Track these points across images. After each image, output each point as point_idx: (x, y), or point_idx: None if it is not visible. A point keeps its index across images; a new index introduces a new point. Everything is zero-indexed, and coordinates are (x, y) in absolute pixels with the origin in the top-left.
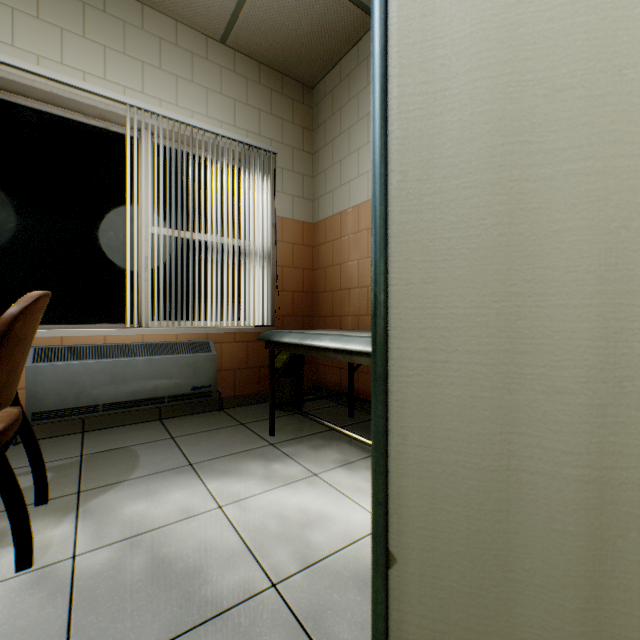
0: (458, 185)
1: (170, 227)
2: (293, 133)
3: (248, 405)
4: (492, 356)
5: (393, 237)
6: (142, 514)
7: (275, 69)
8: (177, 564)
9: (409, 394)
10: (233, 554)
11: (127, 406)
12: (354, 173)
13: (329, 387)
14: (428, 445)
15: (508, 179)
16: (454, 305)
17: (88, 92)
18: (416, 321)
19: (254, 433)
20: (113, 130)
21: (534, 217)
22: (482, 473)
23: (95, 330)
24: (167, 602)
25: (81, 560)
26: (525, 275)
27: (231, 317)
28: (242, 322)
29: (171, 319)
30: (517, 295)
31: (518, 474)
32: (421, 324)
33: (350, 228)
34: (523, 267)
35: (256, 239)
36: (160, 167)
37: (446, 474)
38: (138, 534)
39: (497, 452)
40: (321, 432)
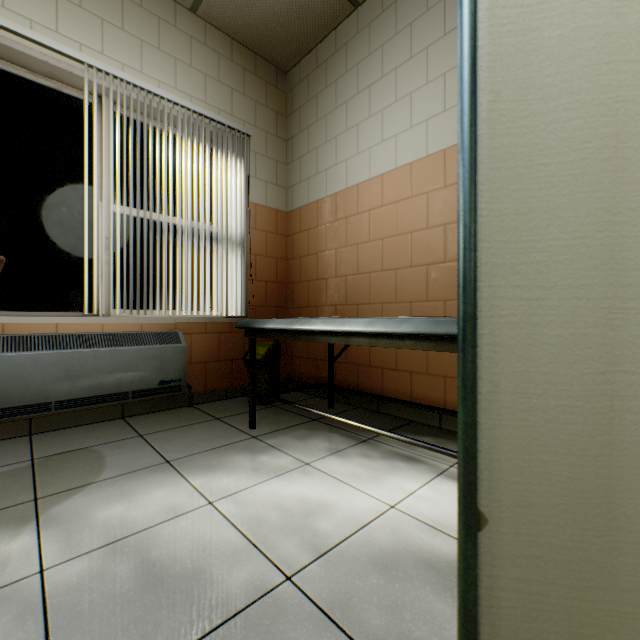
0: (557, 107)
1: (133, 206)
2: (267, 117)
3: (220, 400)
4: (596, 290)
5: (483, 163)
6: (120, 517)
7: (248, 48)
8: (173, 567)
9: (502, 336)
10: (236, 550)
11: (85, 403)
12: (332, 161)
13: (304, 379)
14: (523, 391)
15: (614, 100)
16: (552, 237)
17: (37, 43)
18: (509, 256)
19: (233, 427)
20: (66, 92)
21: (639, 142)
22: (586, 416)
23: (46, 317)
24: (169, 610)
25: (51, 574)
26: (630, 203)
27: (203, 306)
28: (214, 312)
29: (134, 307)
30: (621, 224)
31: (621, 415)
32: (515, 259)
33: (327, 217)
34: (628, 195)
35: (229, 224)
36: (124, 137)
37: (543, 421)
38: (119, 539)
39: (600, 393)
40: (304, 423)
